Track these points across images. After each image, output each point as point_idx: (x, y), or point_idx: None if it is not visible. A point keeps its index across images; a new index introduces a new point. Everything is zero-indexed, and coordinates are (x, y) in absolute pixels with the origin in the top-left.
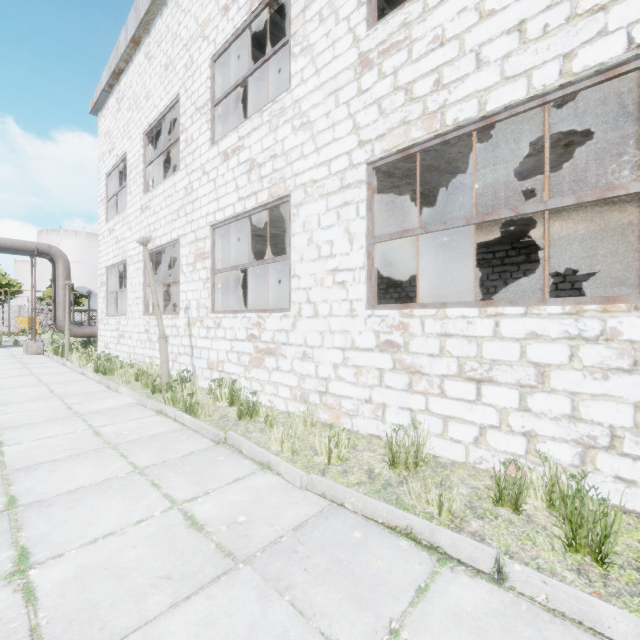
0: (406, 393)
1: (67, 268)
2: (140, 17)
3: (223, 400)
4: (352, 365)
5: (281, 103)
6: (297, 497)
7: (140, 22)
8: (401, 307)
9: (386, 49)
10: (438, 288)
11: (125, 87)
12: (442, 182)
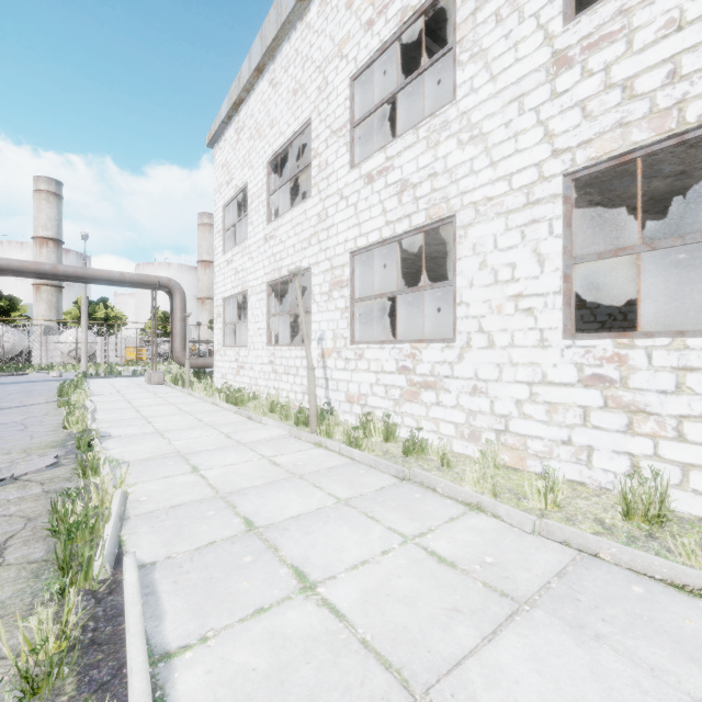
0: (623, 435)
1: (183, 300)
2: (267, 44)
3: (376, 435)
4: (543, 401)
5: (443, 117)
6: (534, 542)
7: (266, 50)
8: (615, 336)
9: (593, 43)
10: (587, 313)
11: (245, 117)
12: (631, 189)
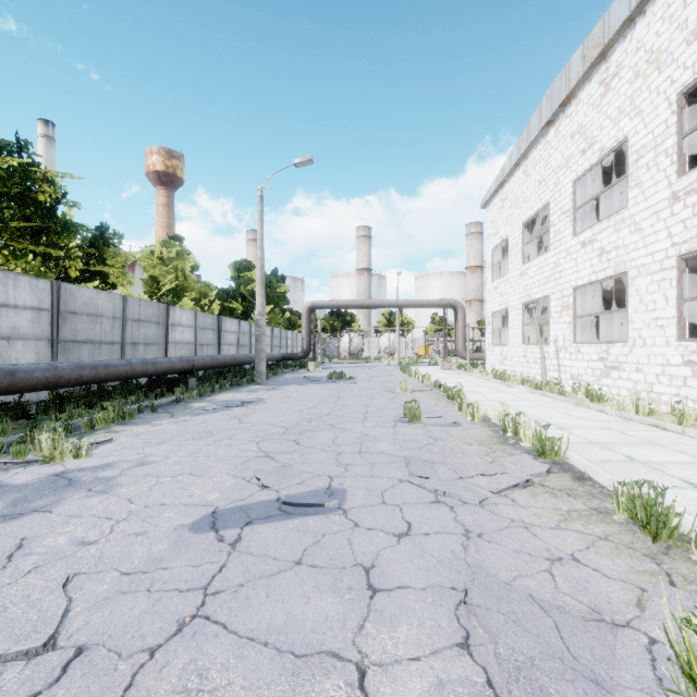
0: None
1: (464, 314)
2: (521, 153)
3: (581, 395)
4: (667, 374)
5: (621, 215)
6: (612, 417)
7: (521, 155)
8: None
9: (688, 192)
10: None
11: (507, 192)
12: None
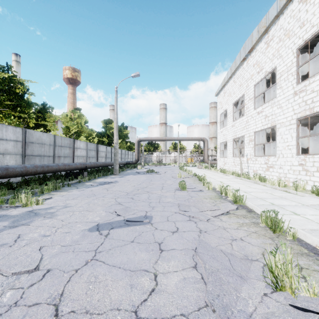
0: (305, 176)
1: (207, 143)
2: (232, 72)
3: (257, 179)
4: (292, 169)
5: (274, 101)
6: (268, 188)
7: (232, 73)
8: (304, 155)
9: (300, 91)
10: None
11: (226, 89)
12: None
